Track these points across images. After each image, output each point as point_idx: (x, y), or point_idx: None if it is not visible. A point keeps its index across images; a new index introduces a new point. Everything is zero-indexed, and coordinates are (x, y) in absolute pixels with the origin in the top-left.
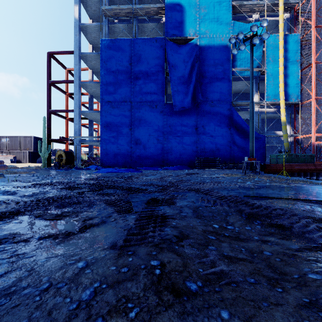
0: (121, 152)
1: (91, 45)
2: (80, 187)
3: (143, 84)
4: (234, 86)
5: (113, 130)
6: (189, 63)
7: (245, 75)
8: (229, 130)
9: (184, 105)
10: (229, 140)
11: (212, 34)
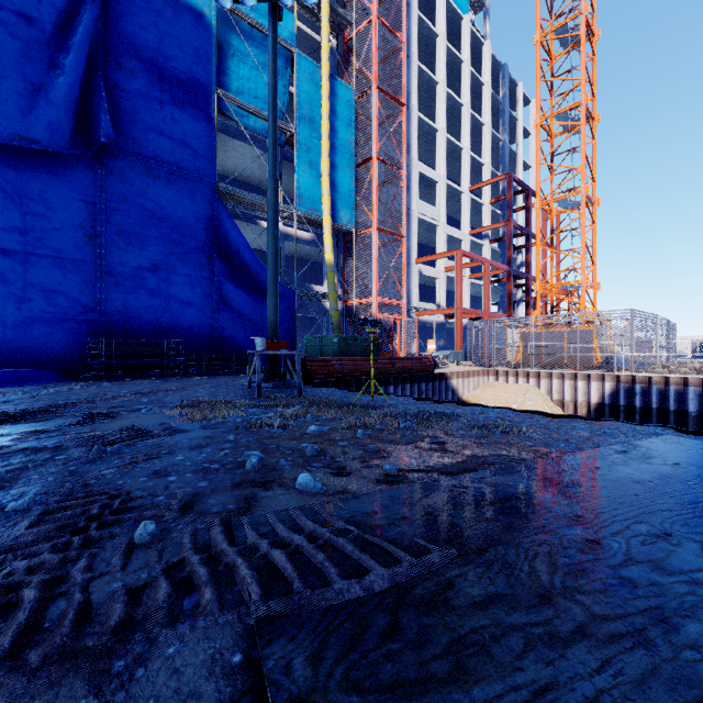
0: None
1: None
2: None
3: None
4: (223, 150)
5: None
6: None
7: (252, 127)
8: (210, 263)
9: (32, 131)
10: (210, 292)
11: None
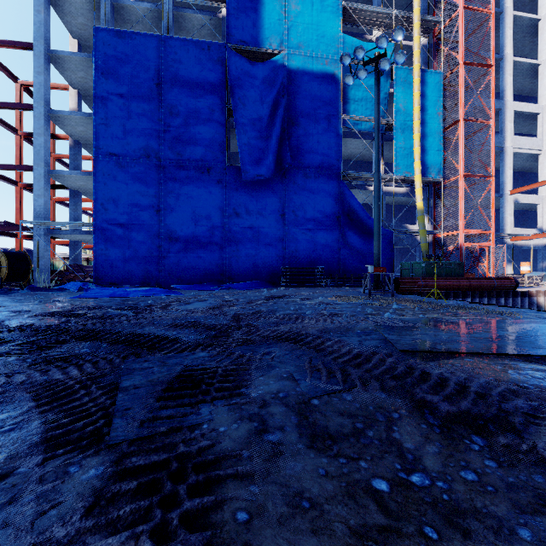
0: (137, 256)
1: (75, 40)
2: (2, 339)
3: (184, 127)
4: (344, 146)
5: (121, 212)
6: (271, 96)
7: (363, 129)
8: (338, 220)
9: (261, 171)
10: (338, 237)
11: (310, 51)
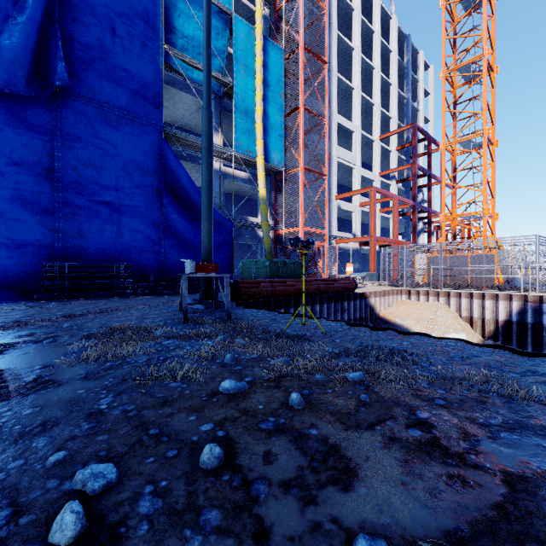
0: None
1: None
2: None
3: None
4: (172, 102)
5: None
6: None
7: (195, 79)
8: (157, 196)
9: None
10: (157, 221)
11: None
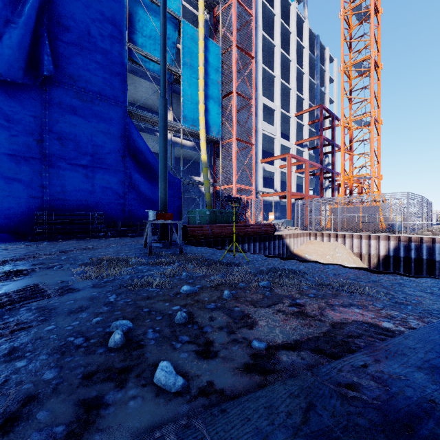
0: None
1: None
2: None
3: None
4: (133, 86)
5: None
6: None
7: (152, 70)
8: (123, 160)
9: None
10: (123, 180)
11: None
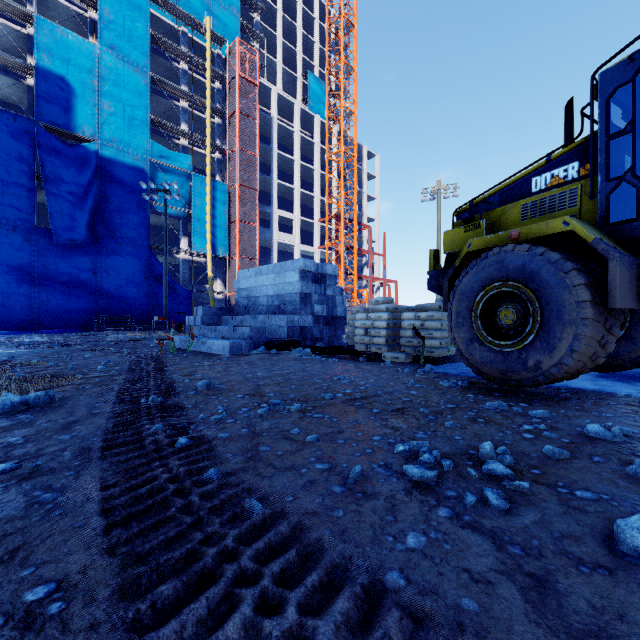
0: None
1: None
2: None
3: None
4: (156, 219)
5: None
6: (84, 176)
7: (169, 213)
8: (147, 280)
9: (74, 237)
10: (147, 293)
11: (122, 146)
